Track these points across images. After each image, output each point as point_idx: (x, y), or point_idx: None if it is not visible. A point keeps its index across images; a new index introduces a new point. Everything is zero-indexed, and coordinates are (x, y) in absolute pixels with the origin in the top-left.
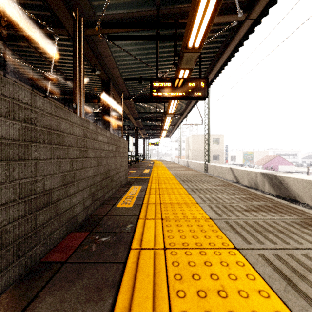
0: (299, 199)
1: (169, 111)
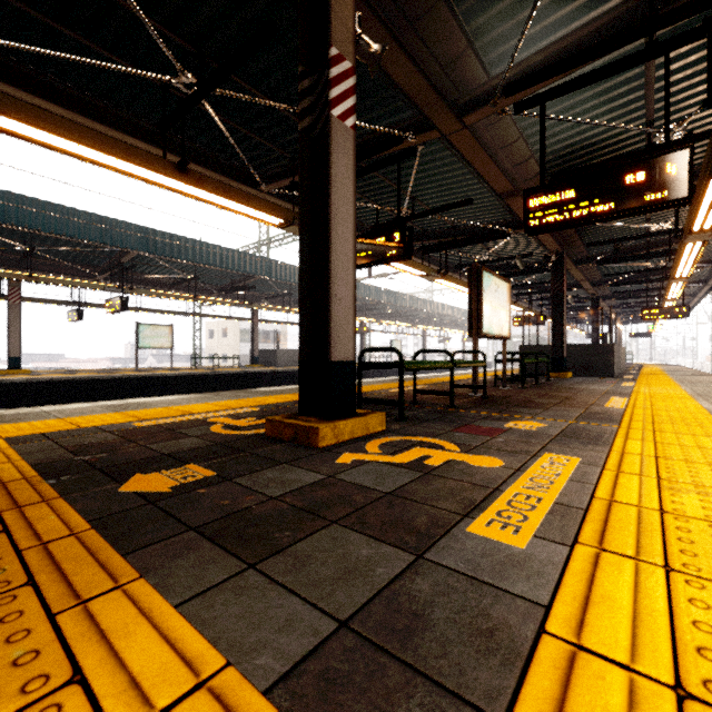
0: None
1: None
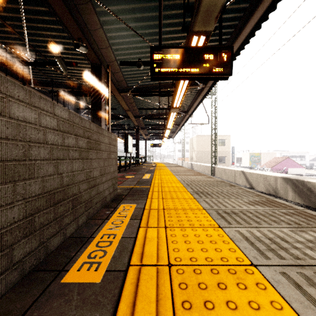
0: None
1: (174, 104)
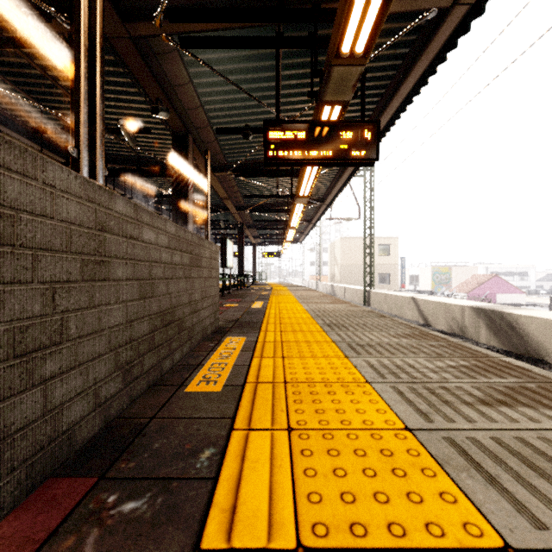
0: (548, 358)
1: (300, 192)
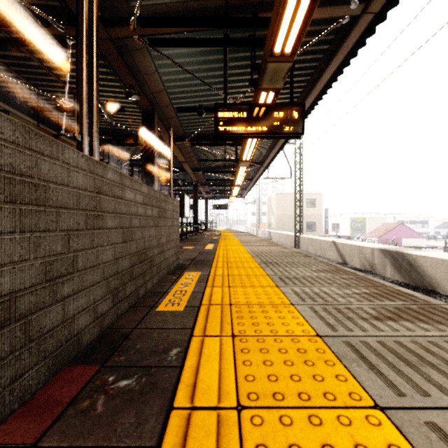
0: (439, 290)
1: (243, 157)
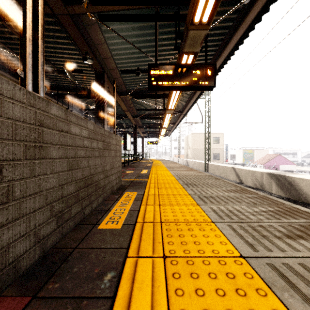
0: None
1: (169, 107)
